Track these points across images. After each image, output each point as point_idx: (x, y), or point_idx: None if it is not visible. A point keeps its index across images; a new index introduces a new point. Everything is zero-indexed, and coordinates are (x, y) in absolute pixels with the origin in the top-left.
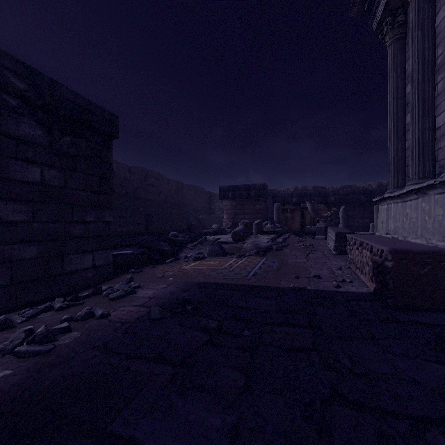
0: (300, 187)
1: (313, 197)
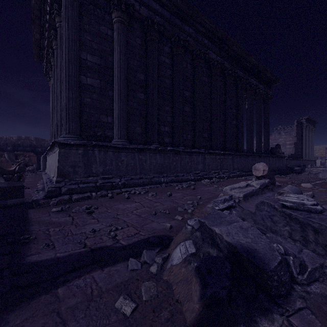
0: (24, 137)
1: (26, 147)
